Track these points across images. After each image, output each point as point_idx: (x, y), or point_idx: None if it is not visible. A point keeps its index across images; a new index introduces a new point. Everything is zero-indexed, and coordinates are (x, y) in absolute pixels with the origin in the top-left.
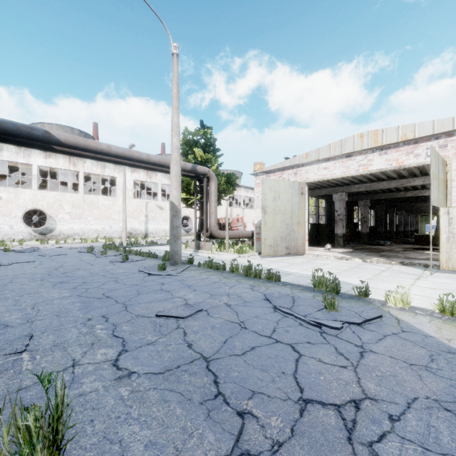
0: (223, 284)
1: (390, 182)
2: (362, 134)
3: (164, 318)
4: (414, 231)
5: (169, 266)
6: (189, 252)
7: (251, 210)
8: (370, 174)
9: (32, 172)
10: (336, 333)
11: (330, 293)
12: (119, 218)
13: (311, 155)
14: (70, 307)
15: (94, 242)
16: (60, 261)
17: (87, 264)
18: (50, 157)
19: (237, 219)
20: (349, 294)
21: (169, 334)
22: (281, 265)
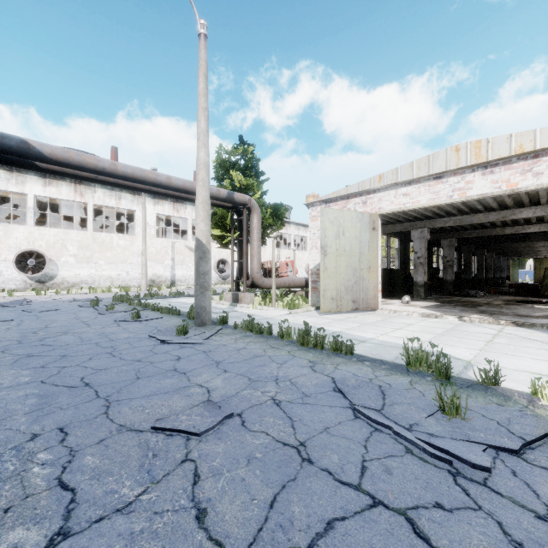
0: (268, 359)
1: (487, 214)
2: (458, 146)
3: (166, 433)
4: (505, 278)
5: (194, 328)
6: (224, 306)
7: (304, 252)
8: (462, 204)
9: (27, 203)
10: (482, 475)
11: (435, 377)
12: (138, 262)
13: (386, 177)
14: (15, 407)
15: (105, 292)
16: (47, 319)
17: (82, 325)
18: (50, 184)
19: (286, 263)
20: (465, 379)
21: (165, 479)
22: (348, 326)
